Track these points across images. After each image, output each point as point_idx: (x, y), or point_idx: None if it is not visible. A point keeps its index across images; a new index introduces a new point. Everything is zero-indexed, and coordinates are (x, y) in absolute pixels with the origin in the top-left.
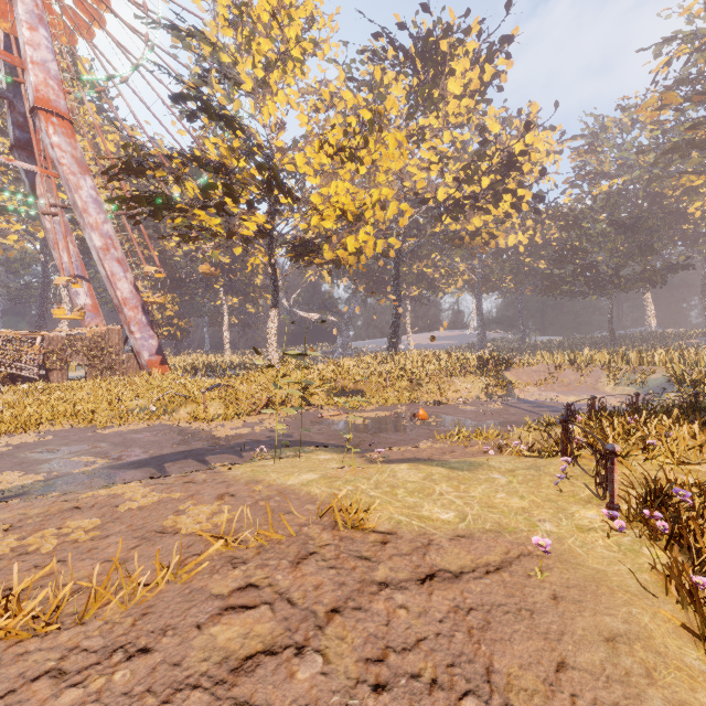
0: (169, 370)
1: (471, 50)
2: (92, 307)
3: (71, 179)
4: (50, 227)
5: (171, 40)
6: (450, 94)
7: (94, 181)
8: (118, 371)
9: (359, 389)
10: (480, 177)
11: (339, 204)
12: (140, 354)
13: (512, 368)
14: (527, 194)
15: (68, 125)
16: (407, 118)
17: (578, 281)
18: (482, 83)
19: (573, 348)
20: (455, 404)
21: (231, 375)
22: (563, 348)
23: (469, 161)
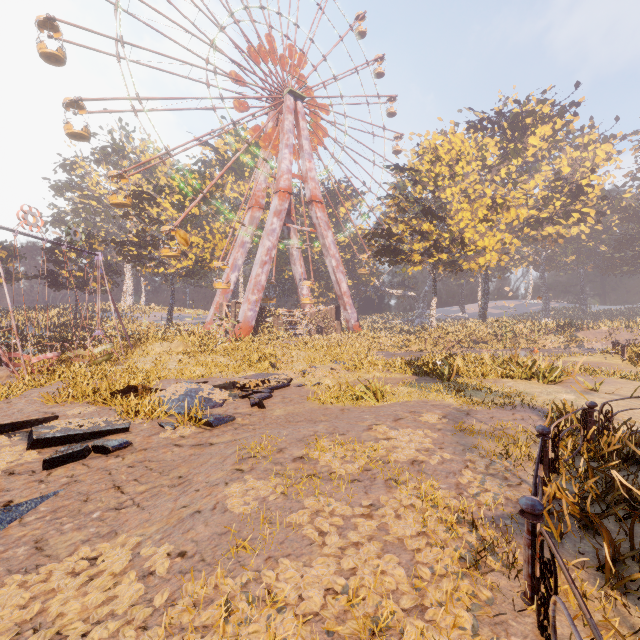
0: (361, 330)
1: (546, 112)
2: (308, 295)
3: (324, 233)
4: (294, 254)
5: (391, 168)
6: (530, 145)
7: (331, 232)
8: (333, 330)
9: (485, 341)
10: (554, 203)
11: (480, 244)
12: (349, 321)
13: (581, 331)
14: (591, 212)
15: (322, 206)
16: (498, 164)
17: (637, 263)
18: (553, 129)
19: (632, 316)
20: (547, 349)
21: (392, 333)
22: (623, 316)
23: (545, 190)
